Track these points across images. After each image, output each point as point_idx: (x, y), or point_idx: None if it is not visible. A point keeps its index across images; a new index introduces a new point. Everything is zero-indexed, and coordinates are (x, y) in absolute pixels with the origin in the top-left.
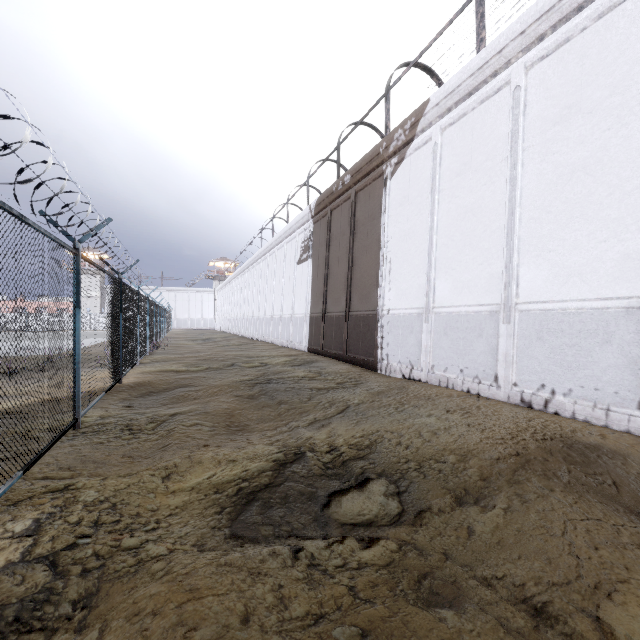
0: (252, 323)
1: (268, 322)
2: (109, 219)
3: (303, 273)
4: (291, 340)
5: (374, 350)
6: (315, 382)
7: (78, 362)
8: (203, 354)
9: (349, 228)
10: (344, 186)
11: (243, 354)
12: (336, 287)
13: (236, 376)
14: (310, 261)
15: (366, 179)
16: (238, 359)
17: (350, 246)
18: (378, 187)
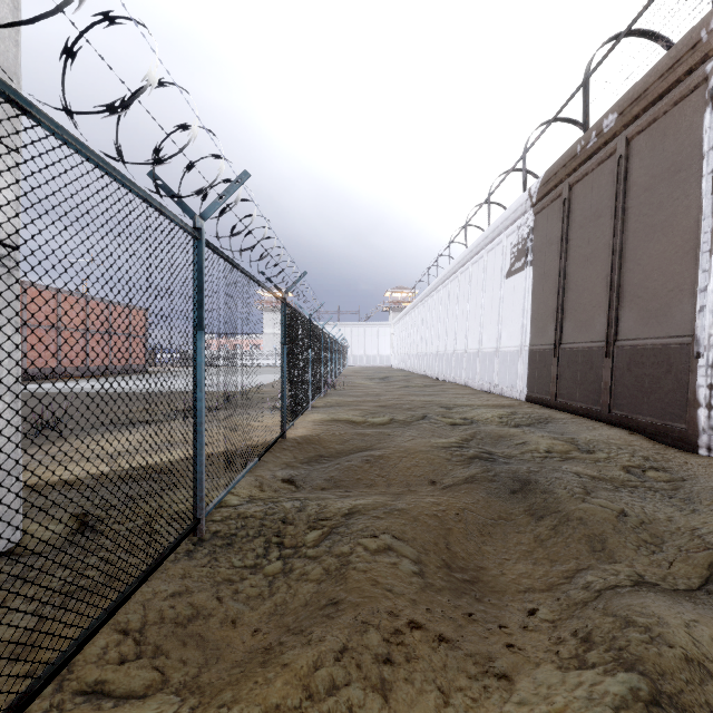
0: (437, 360)
1: (459, 358)
2: (245, 174)
3: (515, 289)
4: (496, 383)
5: (687, 409)
6: (575, 463)
7: (200, 422)
8: (383, 398)
9: (612, 203)
10: (601, 137)
11: (433, 400)
12: (582, 303)
13: (433, 437)
14: (528, 270)
15: (655, 107)
16: (429, 408)
17: (615, 232)
18: (689, 111)
